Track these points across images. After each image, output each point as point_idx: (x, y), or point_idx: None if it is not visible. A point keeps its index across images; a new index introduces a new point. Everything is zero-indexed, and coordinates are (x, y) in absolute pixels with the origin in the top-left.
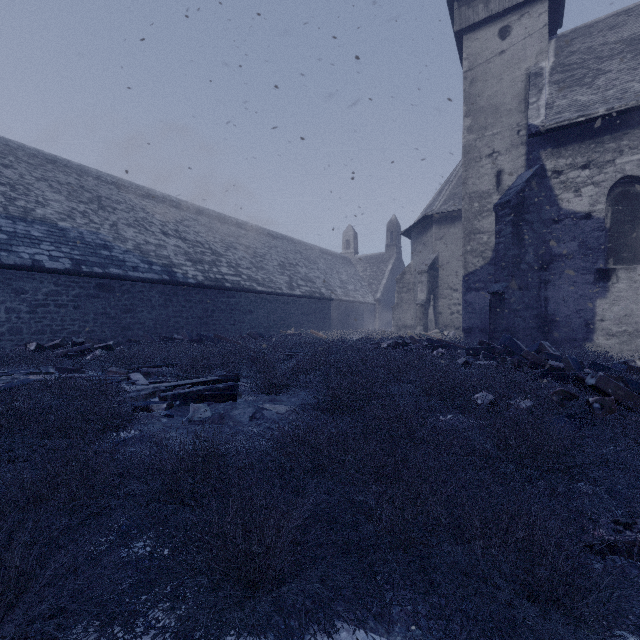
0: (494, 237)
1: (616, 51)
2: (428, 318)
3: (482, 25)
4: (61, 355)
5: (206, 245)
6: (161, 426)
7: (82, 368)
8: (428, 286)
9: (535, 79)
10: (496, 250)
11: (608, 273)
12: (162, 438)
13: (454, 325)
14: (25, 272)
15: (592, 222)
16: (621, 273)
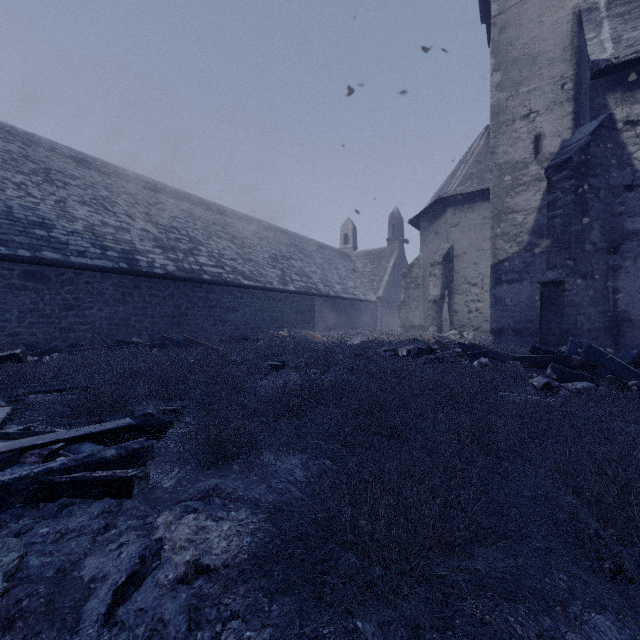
0: (531, 217)
1: None
2: (442, 317)
3: None
4: None
5: (183, 231)
6: None
7: None
8: (442, 280)
9: (589, 14)
10: (549, 226)
11: None
12: None
13: (472, 325)
14: None
15: None
16: None
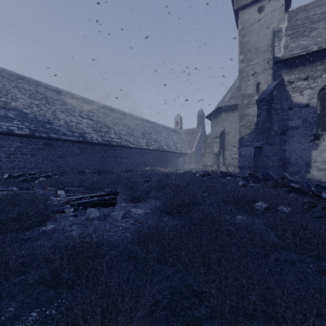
0: (255, 118)
1: (321, 18)
2: (219, 161)
3: (249, 6)
4: (22, 180)
5: (103, 123)
6: (69, 222)
7: (33, 187)
8: (219, 144)
9: (277, 33)
10: (257, 124)
11: (318, 136)
12: (67, 230)
13: (233, 165)
14: (4, 136)
15: (309, 109)
16: (325, 136)
